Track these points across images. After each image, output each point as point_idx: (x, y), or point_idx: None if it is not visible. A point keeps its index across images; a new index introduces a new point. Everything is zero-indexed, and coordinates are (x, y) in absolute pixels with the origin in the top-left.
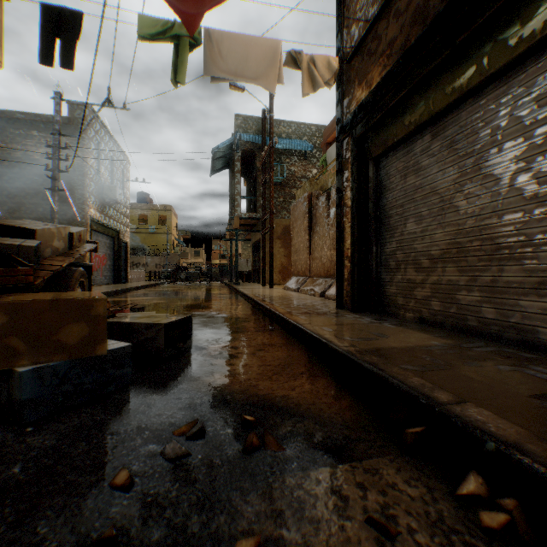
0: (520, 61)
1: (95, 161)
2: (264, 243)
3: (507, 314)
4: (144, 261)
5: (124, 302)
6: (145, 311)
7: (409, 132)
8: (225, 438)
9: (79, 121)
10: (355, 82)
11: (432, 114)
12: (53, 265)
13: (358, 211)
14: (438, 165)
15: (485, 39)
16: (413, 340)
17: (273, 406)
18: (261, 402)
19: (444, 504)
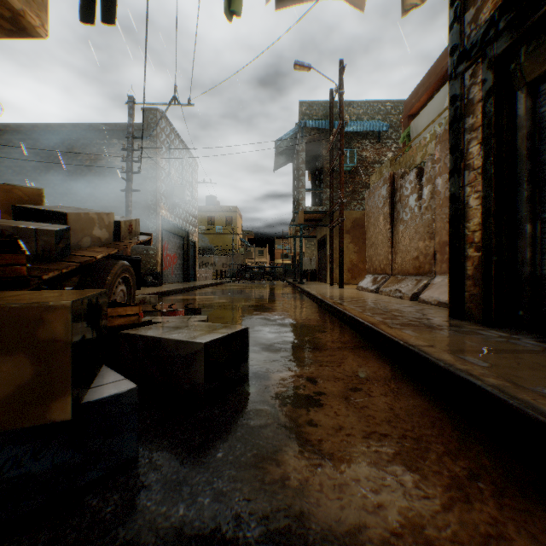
0: None
1: (165, 163)
2: (332, 237)
3: None
4: (212, 260)
5: (186, 301)
6: (203, 312)
7: None
8: None
9: (151, 126)
10: None
11: None
12: (85, 256)
13: (496, 171)
14: None
15: None
16: None
17: None
18: None
19: None
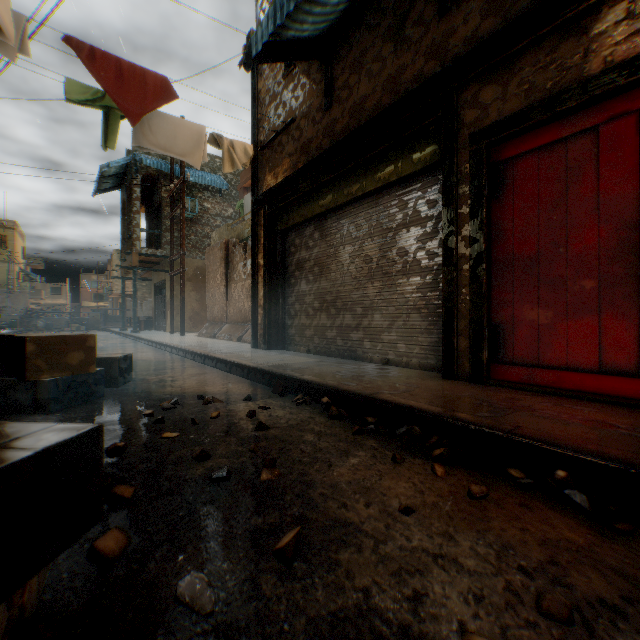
0: (351, 202)
1: None
2: (173, 285)
3: (347, 342)
4: None
5: None
6: None
7: (302, 221)
8: (191, 403)
9: None
10: (267, 168)
11: (314, 215)
12: None
13: (269, 270)
14: (318, 248)
15: (336, 184)
16: (298, 360)
17: (213, 394)
18: (205, 393)
19: (288, 403)
